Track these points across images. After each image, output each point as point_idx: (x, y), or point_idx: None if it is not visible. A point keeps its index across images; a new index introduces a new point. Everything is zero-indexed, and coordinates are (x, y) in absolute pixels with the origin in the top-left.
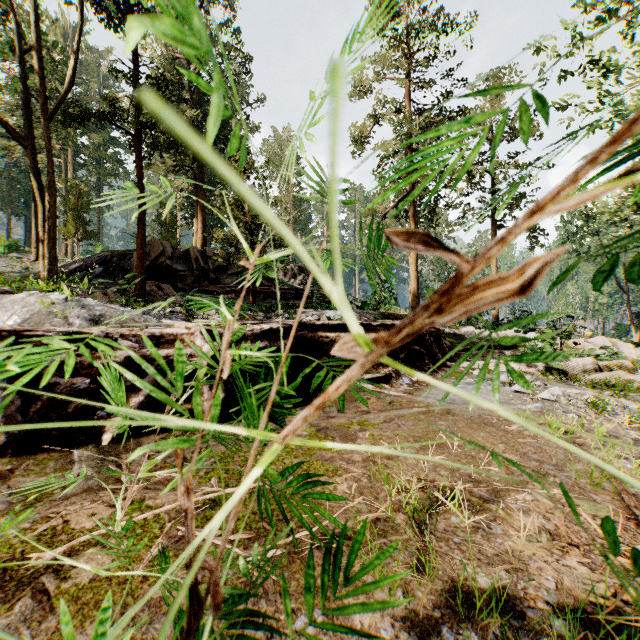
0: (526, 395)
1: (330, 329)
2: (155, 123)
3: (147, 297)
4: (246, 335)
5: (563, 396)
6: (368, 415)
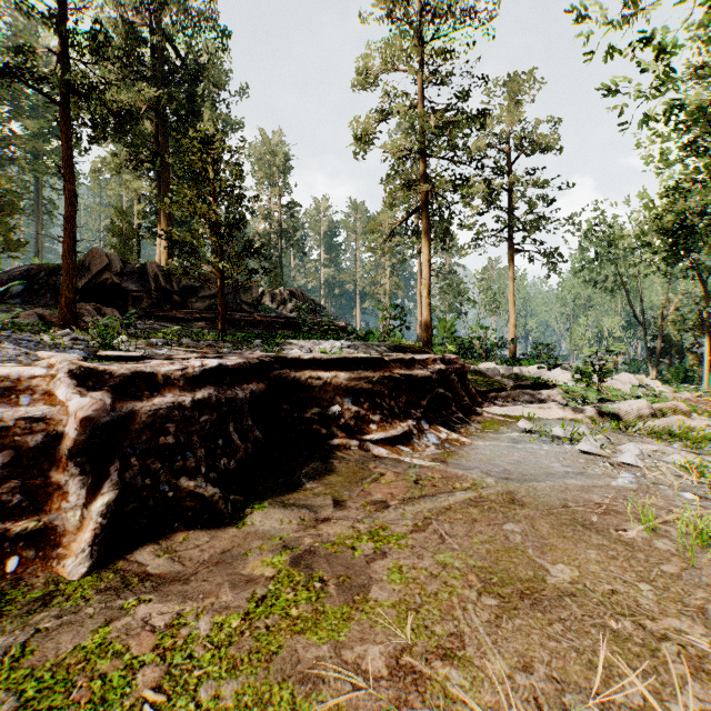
0: (599, 458)
1: (324, 366)
2: (86, 85)
3: (79, 323)
4: (171, 377)
5: (642, 456)
6: (386, 513)
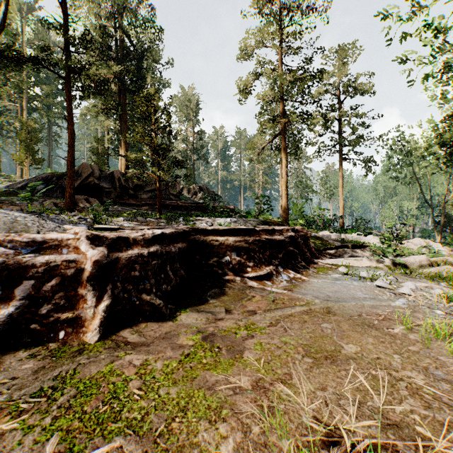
0: (388, 290)
1: (220, 233)
2: (81, 68)
3: (76, 208)
4: (137, 240)
5: (416, 290)
6: (254, 316)
